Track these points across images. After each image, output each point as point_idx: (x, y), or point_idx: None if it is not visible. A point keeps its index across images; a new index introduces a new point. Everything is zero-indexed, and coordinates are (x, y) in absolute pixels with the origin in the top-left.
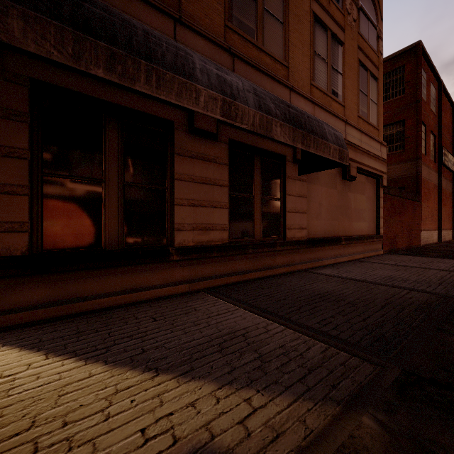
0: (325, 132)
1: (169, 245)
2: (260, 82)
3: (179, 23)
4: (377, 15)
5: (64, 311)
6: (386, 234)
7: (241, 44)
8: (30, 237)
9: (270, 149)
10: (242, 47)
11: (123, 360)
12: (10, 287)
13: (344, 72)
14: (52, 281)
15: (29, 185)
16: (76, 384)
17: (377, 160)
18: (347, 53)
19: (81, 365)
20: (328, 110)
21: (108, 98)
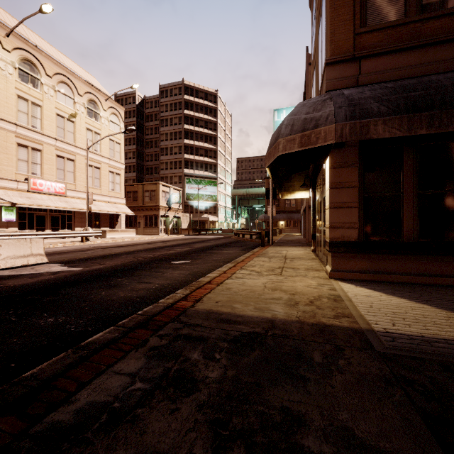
0: None
1: None
2: None
3: None
4: None
5: (377, 278)
6: None
7: None
8: (358, 231)
9: None
10: None
11: (443, 308)
12: (349, 258)
13: None
14: (369, 258)
15: (358, 201)
16: (418, 308)
17: None
18: None
19: (414, 303)
20: None
21: None
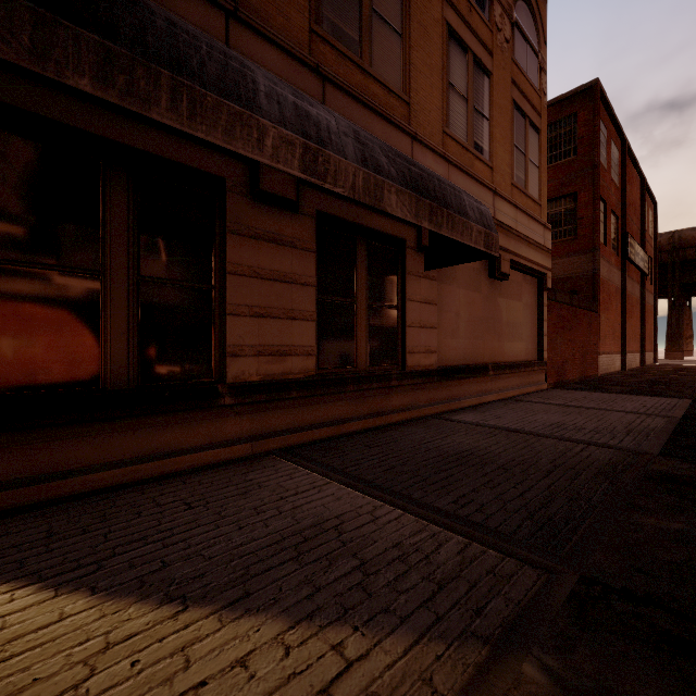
0: (465, 205)
1: (217, 380)
2: (366, 124)
3: (235, 19)
4: (538, 36)
5: (29, 496)
6: (551, 359)
7: (336, 62)
8: None
9: (382, 229)
10: (339, 66)
11: (125, 585)
12: None
13: (492, 116)
14: (6, 446)
15: None
16: (31, 637)
17: (538, 250)
18: (497, 89)
19: (47, 599)
20: (468, 172)
21: (109, 135)
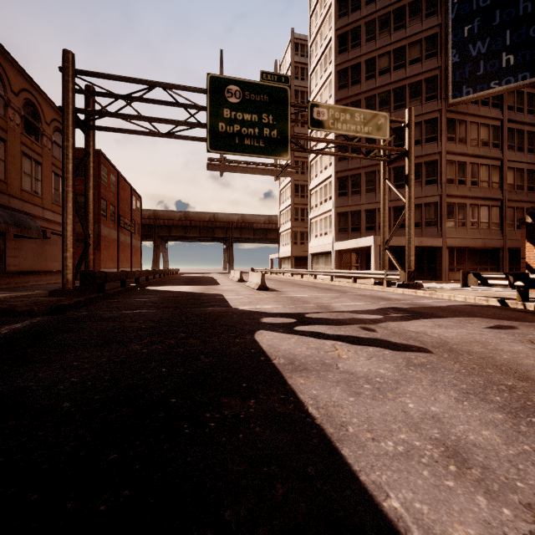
0: (32, 226)
1: None
2: None
3: None
4: None
5: None
6: None
7: None
8: None
9: None
10: None
11: None
12: None
13: (43, 179)
14: None
15: None
16: None
17: None
18: (45, 169)
19: None
20: (32, 203)
21: None
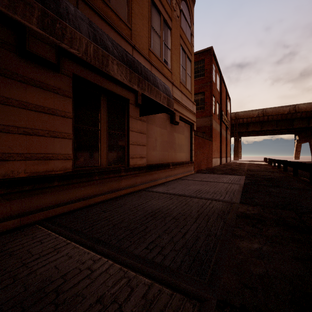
0: (157, 82)
1: None
2: (106, 31)
3: None
4: (190, 20)
5: None
6: (195, 160)
7: None
8: None
9: (116, 91)
10: None
11: None
12: None
13: (171, 49)
14: None
15: None
16: None
17: (191, 113)
18: (174, 37)
19: None
20: (161, 72)
21: None
